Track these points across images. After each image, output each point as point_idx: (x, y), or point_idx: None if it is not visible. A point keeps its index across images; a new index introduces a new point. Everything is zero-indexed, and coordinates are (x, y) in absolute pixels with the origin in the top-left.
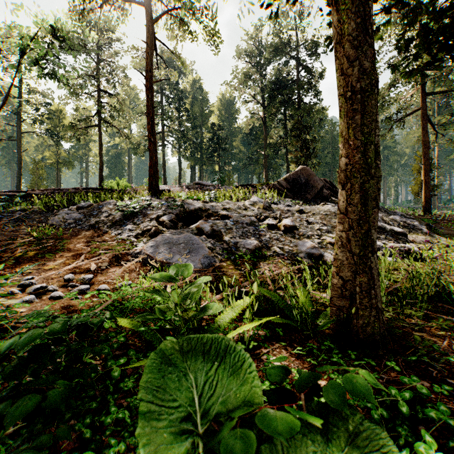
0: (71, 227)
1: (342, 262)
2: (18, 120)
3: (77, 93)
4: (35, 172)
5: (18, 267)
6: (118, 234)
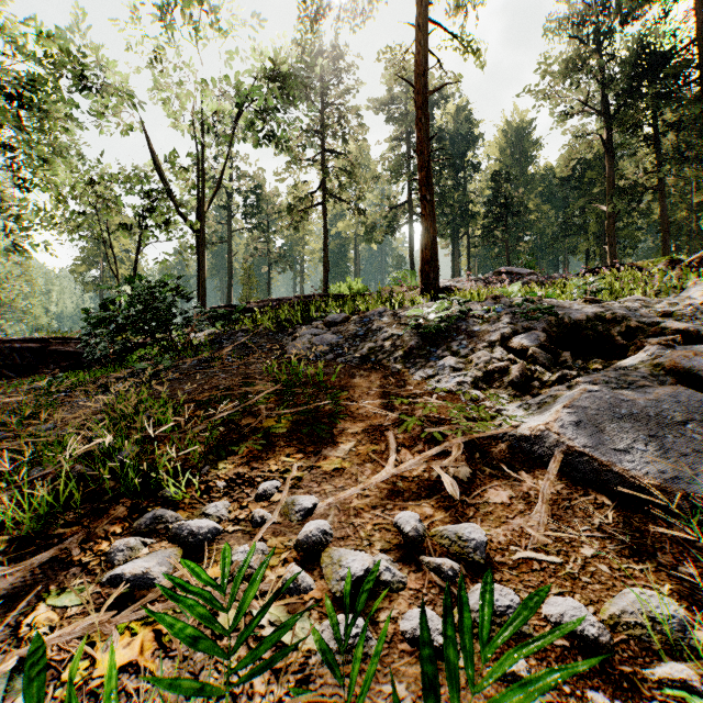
0: (327, 360)
1: None
2: (228, 216)
3: (296, 162)
4: (246, 280)
5: (271, 457)
6: (428, 377)
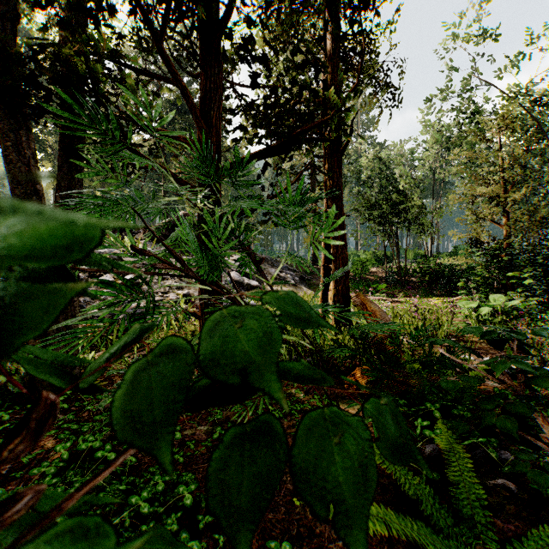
0: None
1: None
2: None
3: None
4: None
5: None
6: None
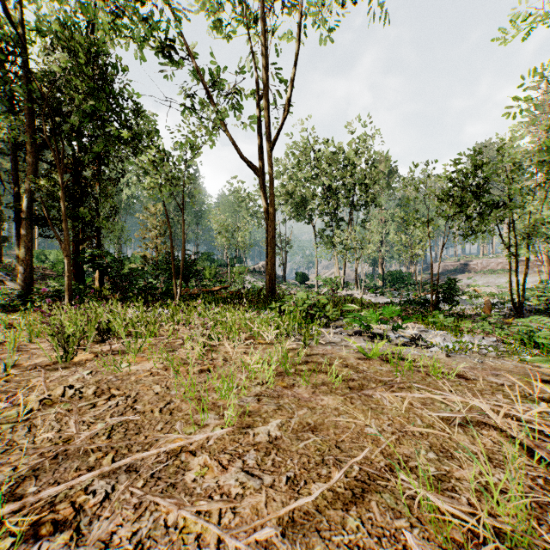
0: None
1: (24, 285)
2: None
3: None
4: None
5: None
6: None
